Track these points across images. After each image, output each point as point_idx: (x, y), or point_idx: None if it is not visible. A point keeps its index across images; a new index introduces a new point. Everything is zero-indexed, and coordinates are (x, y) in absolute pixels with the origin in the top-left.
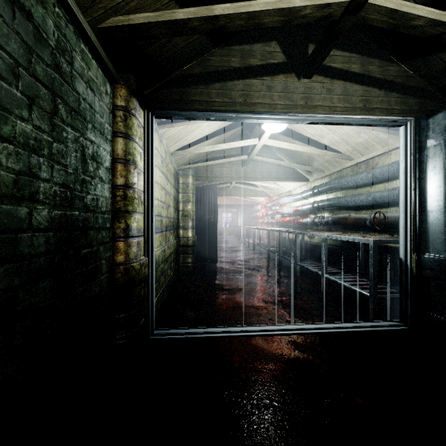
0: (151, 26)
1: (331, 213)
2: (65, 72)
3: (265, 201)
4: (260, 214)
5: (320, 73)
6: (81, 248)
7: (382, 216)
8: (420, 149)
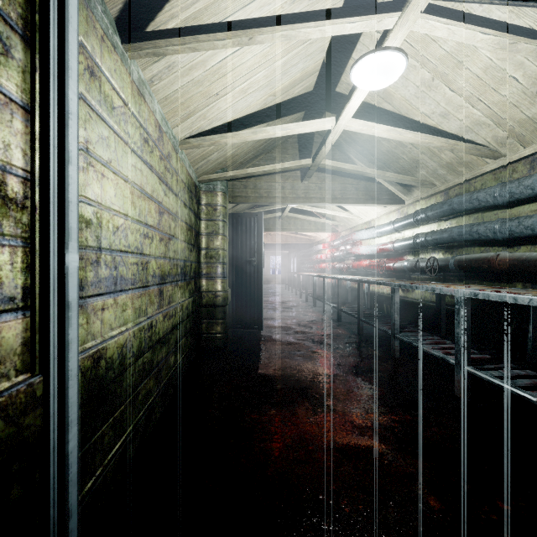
0: None
1: (448, 253)
2: None
3: (329, 239)
4: (322, 257)
5: None
6: None
7: None
8: None
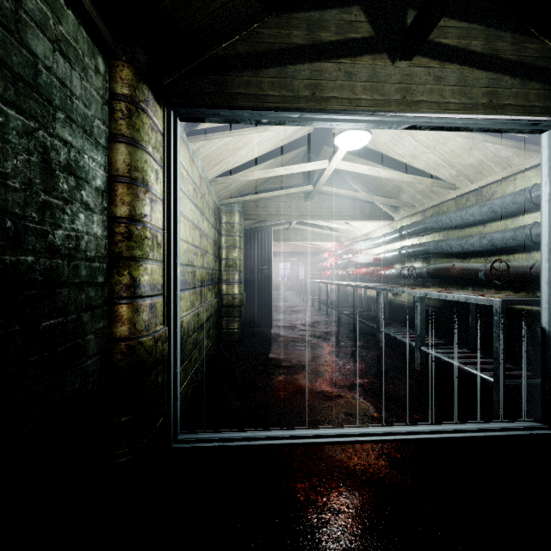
0: None
1: (425, 262)
2: (1, 7)
3: (334, 248)
4: (327, 265)
5: (424, 53)
6: (41, 318)
7: (504, 266)
8: None
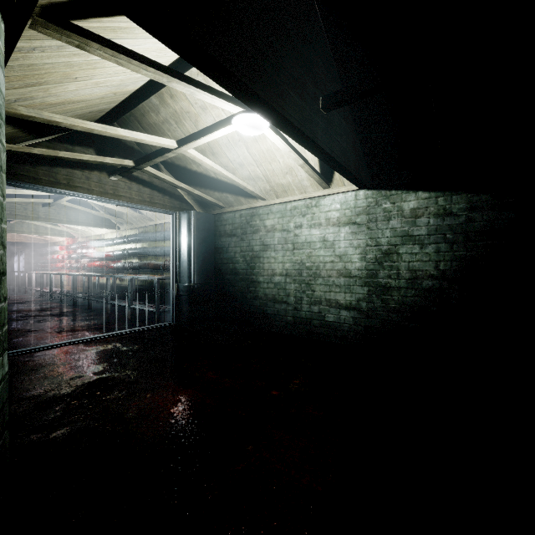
0: (13, 151)
1: (139, 259)
2: None
3: (67, 242)
4: (59, 257)
5: (124, 176)
6: None
7: (169, 263)
8: (179, 229)
